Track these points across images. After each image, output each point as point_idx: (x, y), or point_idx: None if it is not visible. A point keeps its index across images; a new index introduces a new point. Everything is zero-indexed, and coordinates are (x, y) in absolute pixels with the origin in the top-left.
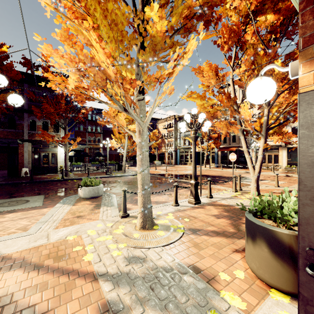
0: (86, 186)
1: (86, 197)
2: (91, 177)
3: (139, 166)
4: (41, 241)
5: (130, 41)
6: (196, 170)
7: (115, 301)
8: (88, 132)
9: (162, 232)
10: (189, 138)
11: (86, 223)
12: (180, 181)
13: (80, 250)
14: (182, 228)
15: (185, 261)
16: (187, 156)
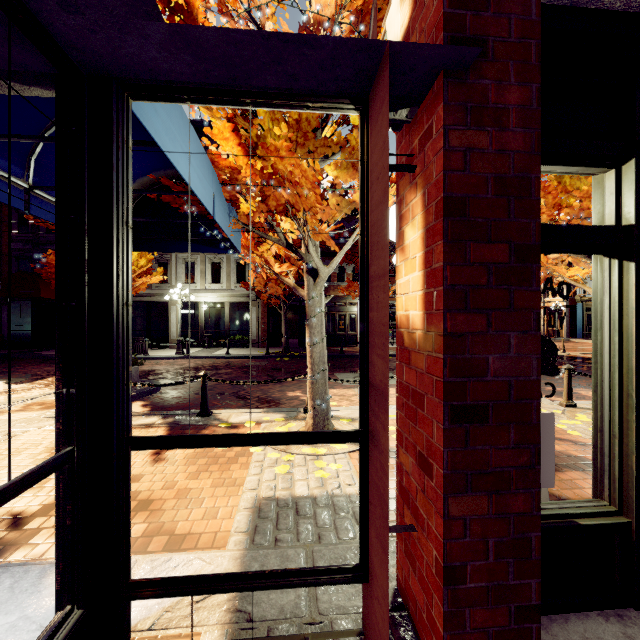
0: None
1: None
2: None
3: None
4: None
5: None
6: None
7: None
8: None
9: None
10: None
11: None
12: None
13: None
14: None
15: None
16: None
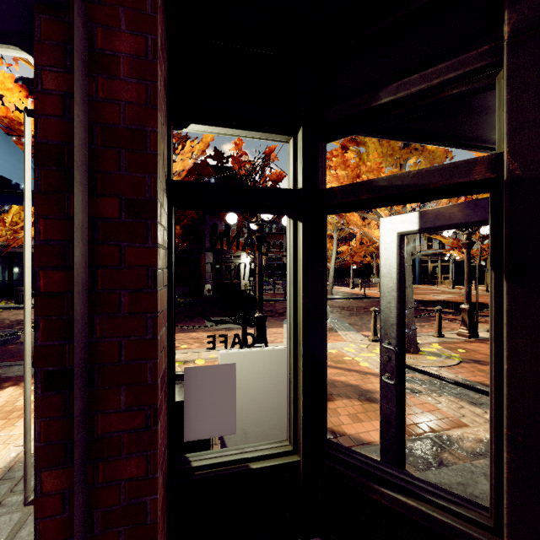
0: None
1: None
2: None
3: None
4: None
5: (402, 156)
6: (470, 290)
7: (411, 388)
8: (266, 233)
9: (433, 357)
10: (440, 237)
11: (336, 343)
12: (431, 309)
13: (350, 360)
14: (457, 357)
15: (470, 379)
16: (436, 269)
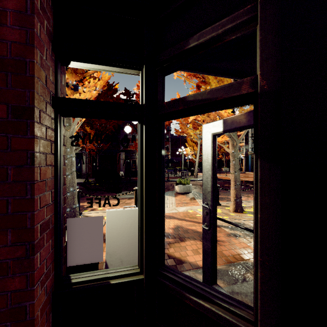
0: (180, 184)
1: (181, 192)
2: (170, 180)
3: (232, 169)
4: (174, 211)
5: None
6: None
7: (234, 233)
8: None
9: (251, 215)
10: None
11: (193, 206)
12: None
13: (200, 217)
14: None
15: None
16: None
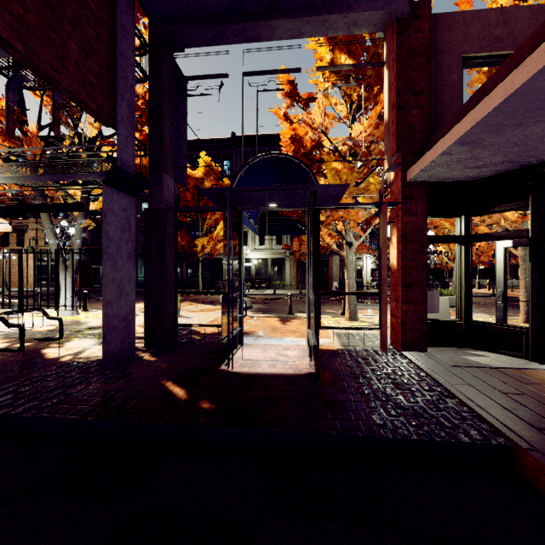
0: (440, 295)
1: None
2: None
3: (521, 274)
4: None
5: None
6: None
7: None
8: None
9: None
10: None
11: None
12: None
13: None
14: None
15: None
16: None
